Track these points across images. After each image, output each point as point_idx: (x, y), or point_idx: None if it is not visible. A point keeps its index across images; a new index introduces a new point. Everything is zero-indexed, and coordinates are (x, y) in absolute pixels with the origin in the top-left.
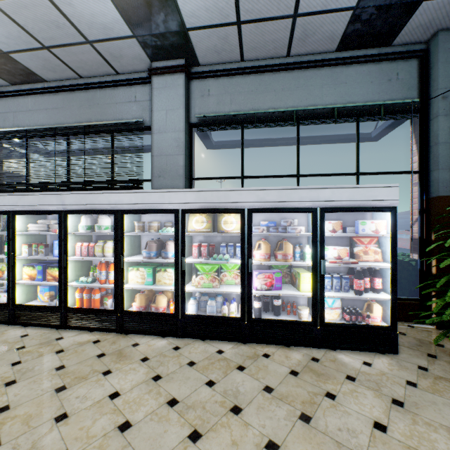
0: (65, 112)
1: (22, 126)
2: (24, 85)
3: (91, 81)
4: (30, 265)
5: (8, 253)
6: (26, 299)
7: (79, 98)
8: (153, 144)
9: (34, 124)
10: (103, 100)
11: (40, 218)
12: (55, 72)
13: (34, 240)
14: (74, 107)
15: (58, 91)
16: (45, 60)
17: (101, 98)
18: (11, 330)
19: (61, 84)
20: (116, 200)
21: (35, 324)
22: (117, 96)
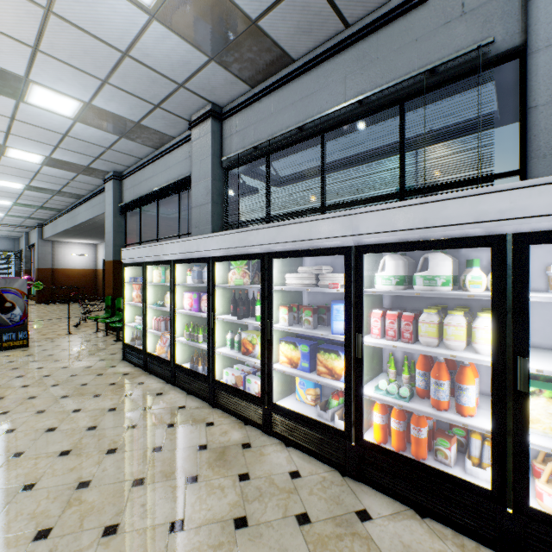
0: (319, 96)
1: (263, 139)
2: (265, 82)
3: (364, 25)
4: (289, 341)
5: (261, 319)
6: (281, 392)
7: (342, 64)
8: (534, 78)
9: (277, 131)
10: (387, 46)
11: (295, 264)
12: (310, 34)
13: (289, 299)
14: (333, 83)
15: (310, 68)
16: (301, 10)
17: (383, 45)
18: (270, 449)
19: (313, 55)
20: (500, 210)
21: (301, 447)
22: (416, 26)
